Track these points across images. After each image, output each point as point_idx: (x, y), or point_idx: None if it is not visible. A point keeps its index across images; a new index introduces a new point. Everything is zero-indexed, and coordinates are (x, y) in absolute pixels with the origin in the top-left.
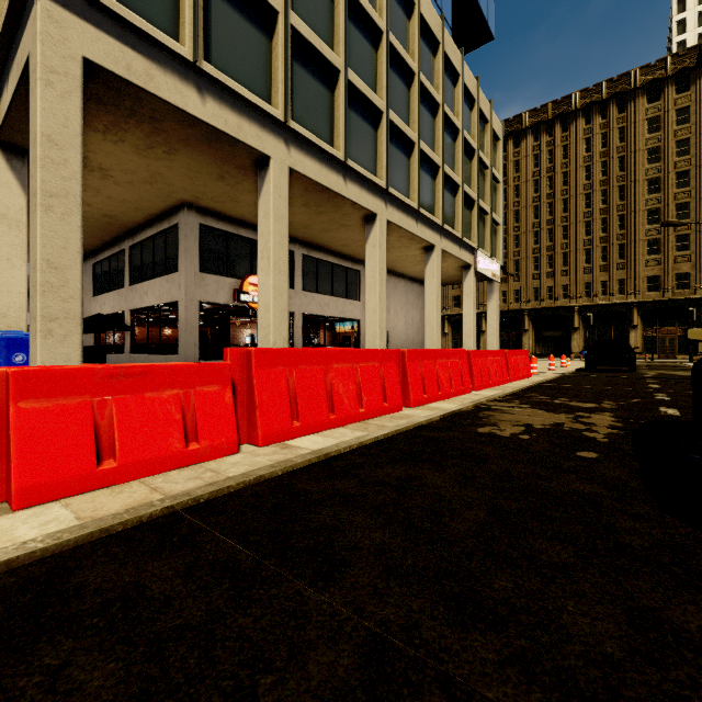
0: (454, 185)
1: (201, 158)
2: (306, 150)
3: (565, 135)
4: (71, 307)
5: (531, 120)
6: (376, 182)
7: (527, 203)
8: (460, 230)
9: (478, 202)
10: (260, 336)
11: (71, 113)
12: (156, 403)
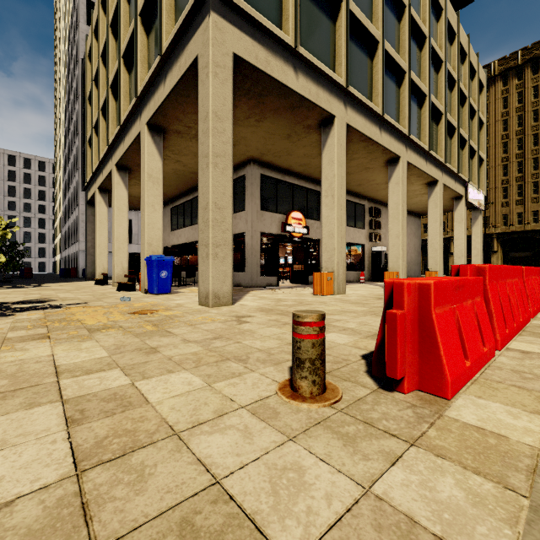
0: (451, 129)
1: (280, 122)
2: (356, 109)
3: (535, 77)
4: (227, 237)
5: (500, 67)
6: (401, 130)
7: (495, 141)
8: (456, 167)
9: (469, 141)
10: (324, 257)
11: (227, 95)
12: (467, 311)
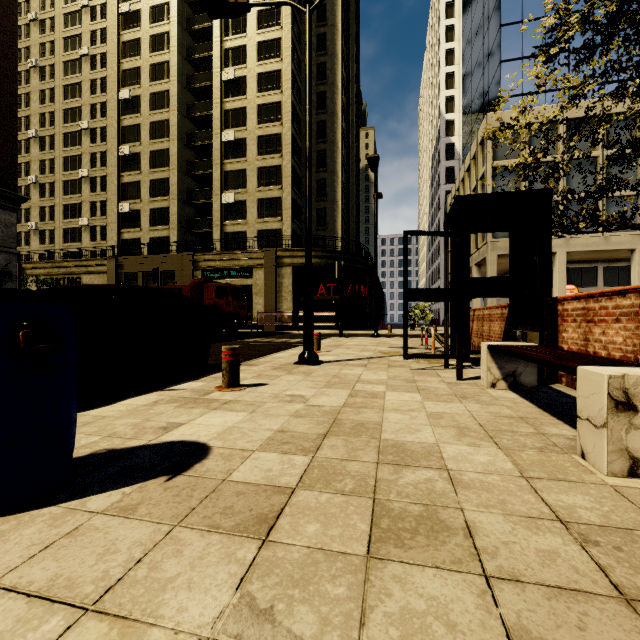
0: None
1: None
2: (576, 241)
3: None
4: None
5: None
6: (632, 234)
7: None
8: None
9: None
10: None
11: (494, 268)
12: None
